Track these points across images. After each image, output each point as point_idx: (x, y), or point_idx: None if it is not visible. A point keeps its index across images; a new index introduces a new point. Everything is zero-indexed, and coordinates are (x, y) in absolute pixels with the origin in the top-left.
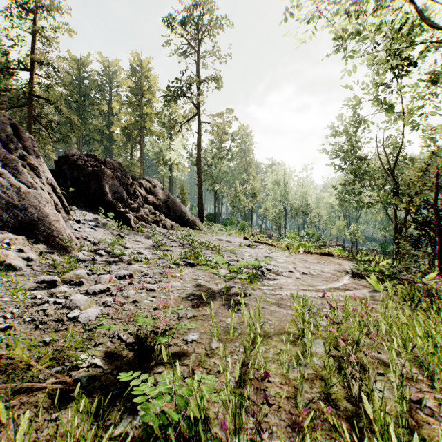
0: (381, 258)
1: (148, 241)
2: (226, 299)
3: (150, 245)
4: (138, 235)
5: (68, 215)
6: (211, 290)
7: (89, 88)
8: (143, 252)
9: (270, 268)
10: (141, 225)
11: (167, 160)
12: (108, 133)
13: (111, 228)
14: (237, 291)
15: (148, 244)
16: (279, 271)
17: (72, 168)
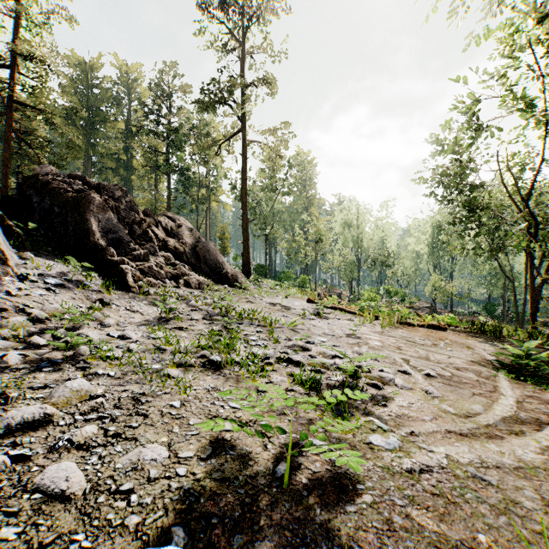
0: (517, 332)
1: (153, 310)
2: (290, 536)
3: (154, 318)
4: (138, 300)
5: (5, 267)
6: (247, 474)
7: (100, 99)
8: (131, 335)
9: (366, 367)
10: (145, 283)
11: (203, 195)
12: (126, 160)
13: (90, 288)
14: (319, 472)
15: (151, 315)
16: (388, 376)
17: (42, 194)
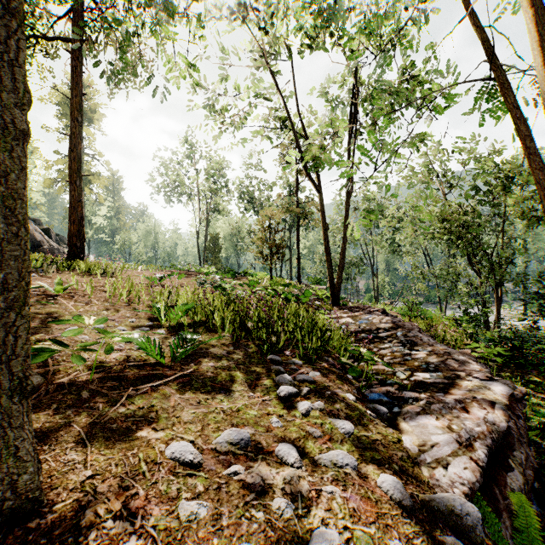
0: None
1: None
2: None
3: None
4: None
5: None
6: None
7: None
8: None
9: None
10: None
11: None
12: None
13: None
14: None
15: None
16: None
17: None
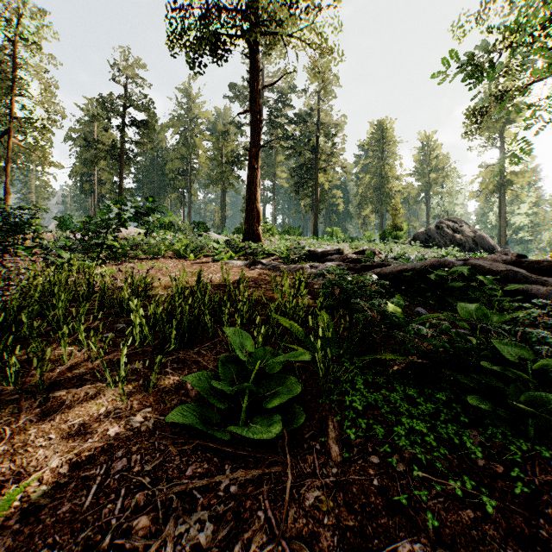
0: None
1: None
2: None
3: None
4: None
5: None
6: None
7: None
8: None
9: None
10: None
11: None
12: None
13: None
14: None
15: None
16: None
17: None
